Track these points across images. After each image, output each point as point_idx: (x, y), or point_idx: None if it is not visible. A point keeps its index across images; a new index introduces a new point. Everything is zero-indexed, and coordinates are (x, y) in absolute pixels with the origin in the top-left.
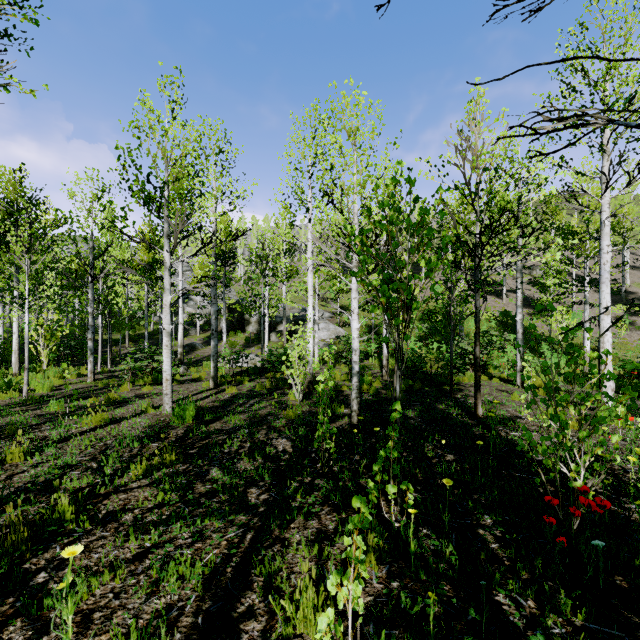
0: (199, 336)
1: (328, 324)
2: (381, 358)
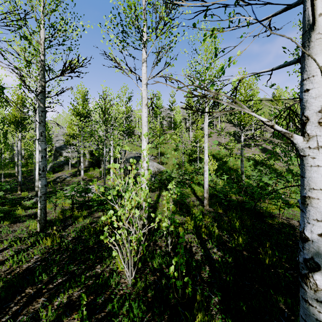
0: (70, 171)
1: (153, 163)
2: (191, 186)
